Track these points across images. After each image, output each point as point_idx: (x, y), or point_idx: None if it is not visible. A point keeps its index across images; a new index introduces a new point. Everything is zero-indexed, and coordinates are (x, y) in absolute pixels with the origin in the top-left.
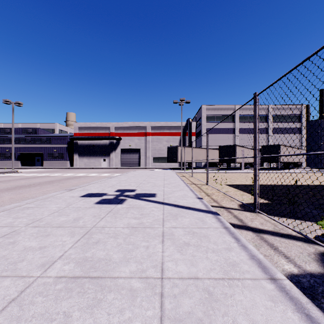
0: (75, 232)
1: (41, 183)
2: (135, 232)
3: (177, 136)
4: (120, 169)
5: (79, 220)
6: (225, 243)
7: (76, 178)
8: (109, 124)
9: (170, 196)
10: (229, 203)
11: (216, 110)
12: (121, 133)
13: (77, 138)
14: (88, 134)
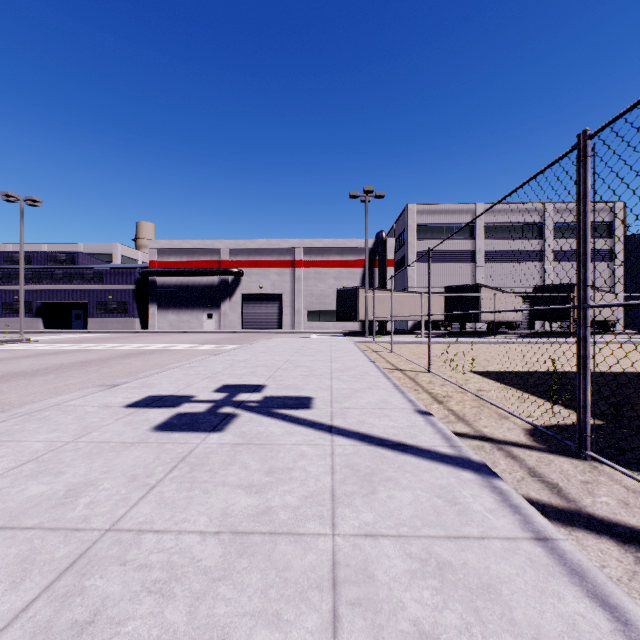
0: (37, 556)
1: (64, 366)
2: (239, 561)
3: (358, 268)
4: (240, 336)
5: (79, 496)
6: (580, 638)
7: (143, 355)
8: (219, 244)
9: (349, 406)
10: (499, 425)
11: (437, 213)
12: (243, 262)
13: (155, 273)
14: (178, 264)
